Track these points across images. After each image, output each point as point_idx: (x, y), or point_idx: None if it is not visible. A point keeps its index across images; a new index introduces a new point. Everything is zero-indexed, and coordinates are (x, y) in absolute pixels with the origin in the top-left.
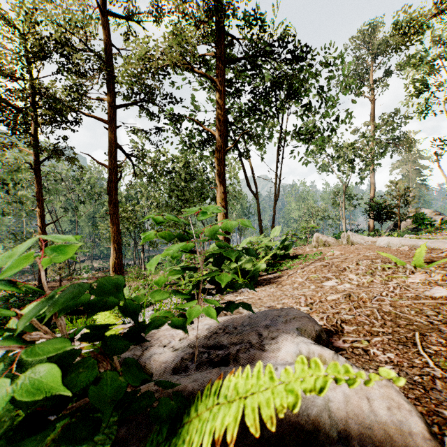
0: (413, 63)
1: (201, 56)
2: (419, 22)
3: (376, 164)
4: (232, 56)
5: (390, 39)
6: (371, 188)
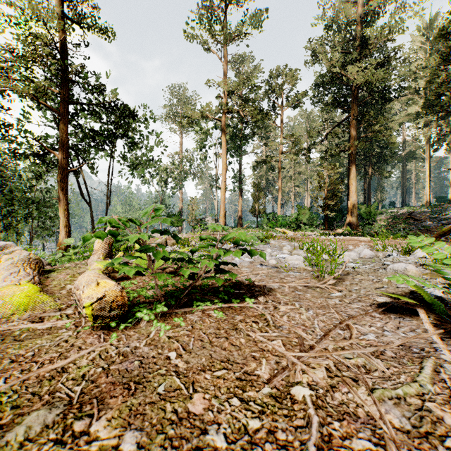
0: (197, 130)
1: (42, 86)
2: (194, 117)
3: (181, 185)
4: (71, 91)
5: (191, 99)
6: (180, 200)
